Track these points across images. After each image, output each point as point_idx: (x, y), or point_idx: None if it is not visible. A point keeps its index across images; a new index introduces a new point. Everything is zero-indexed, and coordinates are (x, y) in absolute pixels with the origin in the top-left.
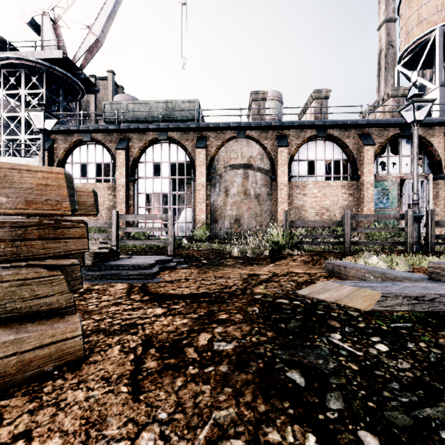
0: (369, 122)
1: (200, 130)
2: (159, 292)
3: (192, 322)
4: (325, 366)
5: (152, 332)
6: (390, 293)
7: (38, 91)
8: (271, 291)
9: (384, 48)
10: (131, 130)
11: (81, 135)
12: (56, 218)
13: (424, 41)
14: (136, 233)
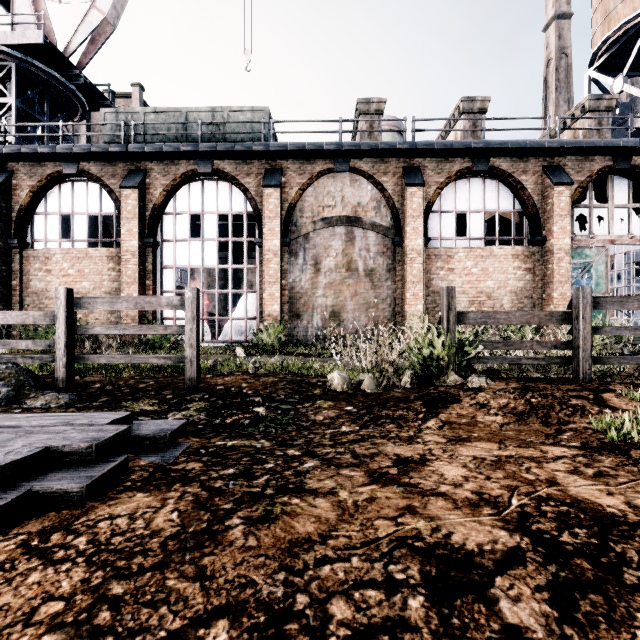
0: (563, 145)
1: (271, 157)
2: None
3: None
4: None
5: None
6: None
7: (3, 100)
8: None
9: (553, 57)
10: (148, 155)
11: (61, 165)
12: None
13: (636, 26)
14: (153, 336)
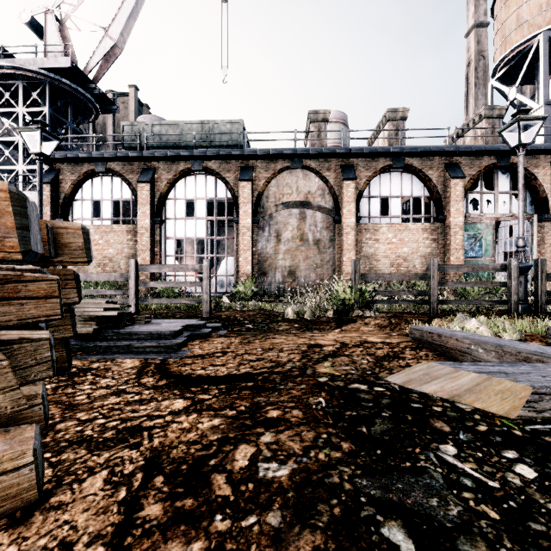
0: (458, 149)
1: (245, 158)
2: (183, 373)
3: (226, 425)
4: (444, 511)
5: (163, 442)
6: (545, 388)
7: (40, 109)
8: (341, 371)
9: (473, 59)
10: (156, 158)
11: (94, 165)
12: (18, 267)
13: (525, 49)
14: (163, 288)
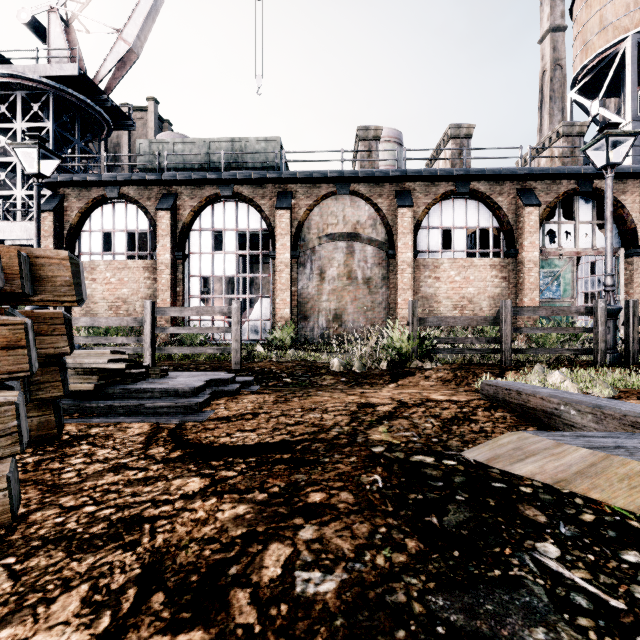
0: (532, 172)
1: (283, 182)
2: (203, 441)
3: (254, 514)
4: None
5: (169, 540)
6: None
7: (42, 125)
8: (400, 438)
9: (548, 68)
10: (179, 182)
11: (104, 190)
12: None
13: (609, 56)
14: (186, 335)
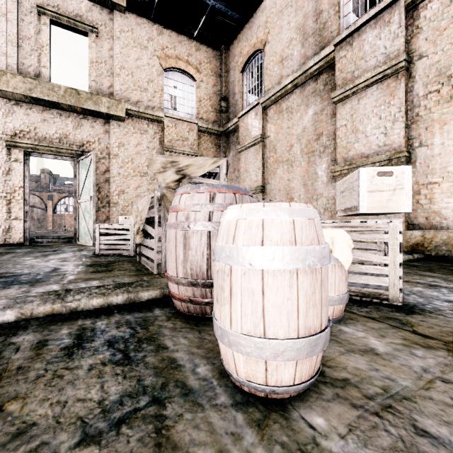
0: None
1: None
2: None
3: None
4: None
5: None
6: None
7: None
8: None
9: None
10: None
11: None
12: None
13: None
14: None
